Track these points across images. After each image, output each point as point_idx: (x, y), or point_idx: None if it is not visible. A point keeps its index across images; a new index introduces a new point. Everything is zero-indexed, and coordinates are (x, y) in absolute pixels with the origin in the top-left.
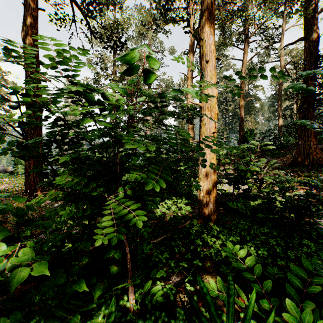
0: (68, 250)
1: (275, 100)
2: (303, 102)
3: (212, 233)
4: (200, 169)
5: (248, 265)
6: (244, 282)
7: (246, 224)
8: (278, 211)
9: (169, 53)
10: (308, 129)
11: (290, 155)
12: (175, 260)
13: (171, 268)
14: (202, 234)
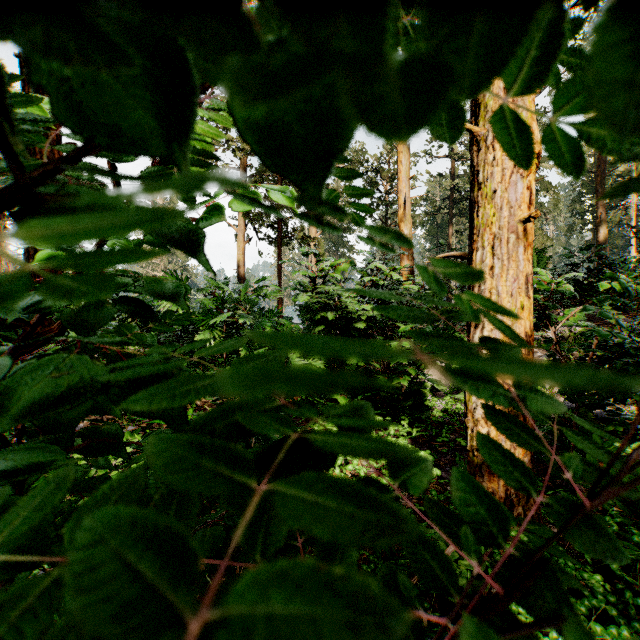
0: None
1: (586, 187)
2: None
3: None
4: None
5: None
6: None
7: None
8: None
9: None
10: None
11: None
12: None
13: None
14: None
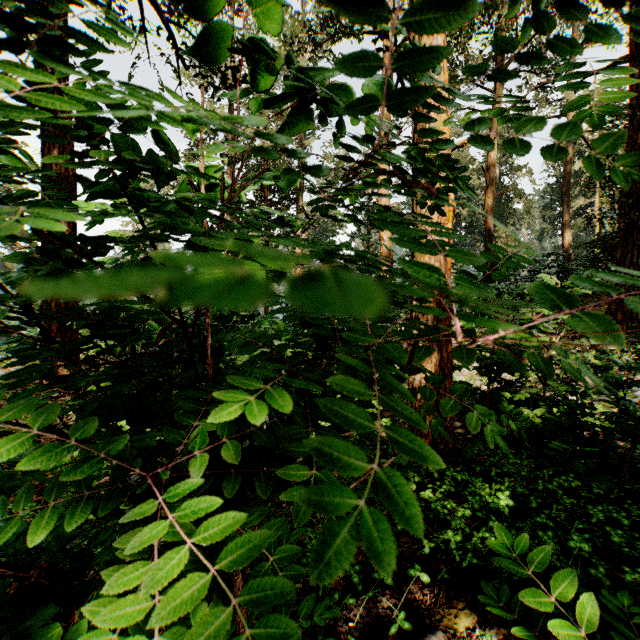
0: (84, 550)
1: (556, 195)
2: (627, 193)
3: (445, 488)
4: None
5: (558, 594)
6: (543, 632)
7: (523, 466)
8: (596, 434)
9: None
10: (639, 251)
11: (596, 307)
12: (361, 558)
13: (352, 582)
14: (421, 487)
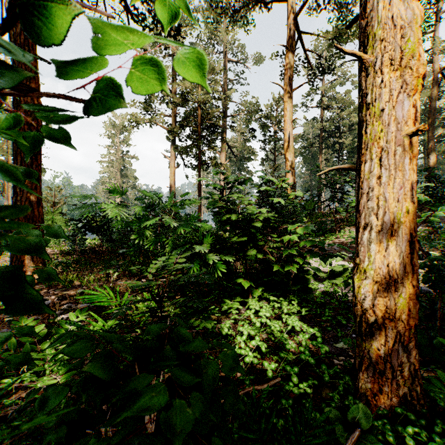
0: None
1: None
2: None
3: None
4: (363, 243)
5: None
6: None
7: None
8: None
9: (254, 63)
10: None
11: None
12: None
13: None
14: None
